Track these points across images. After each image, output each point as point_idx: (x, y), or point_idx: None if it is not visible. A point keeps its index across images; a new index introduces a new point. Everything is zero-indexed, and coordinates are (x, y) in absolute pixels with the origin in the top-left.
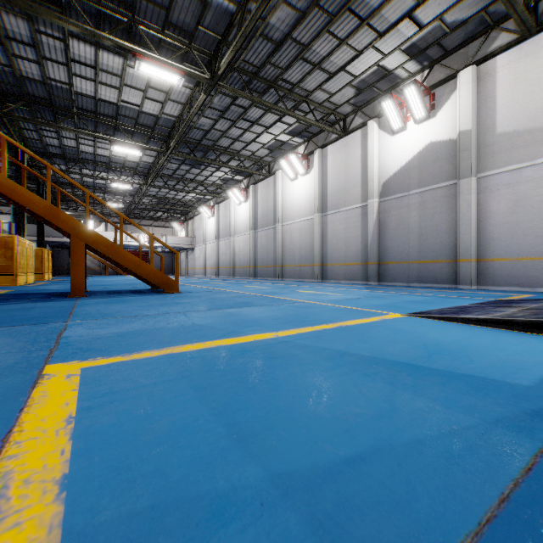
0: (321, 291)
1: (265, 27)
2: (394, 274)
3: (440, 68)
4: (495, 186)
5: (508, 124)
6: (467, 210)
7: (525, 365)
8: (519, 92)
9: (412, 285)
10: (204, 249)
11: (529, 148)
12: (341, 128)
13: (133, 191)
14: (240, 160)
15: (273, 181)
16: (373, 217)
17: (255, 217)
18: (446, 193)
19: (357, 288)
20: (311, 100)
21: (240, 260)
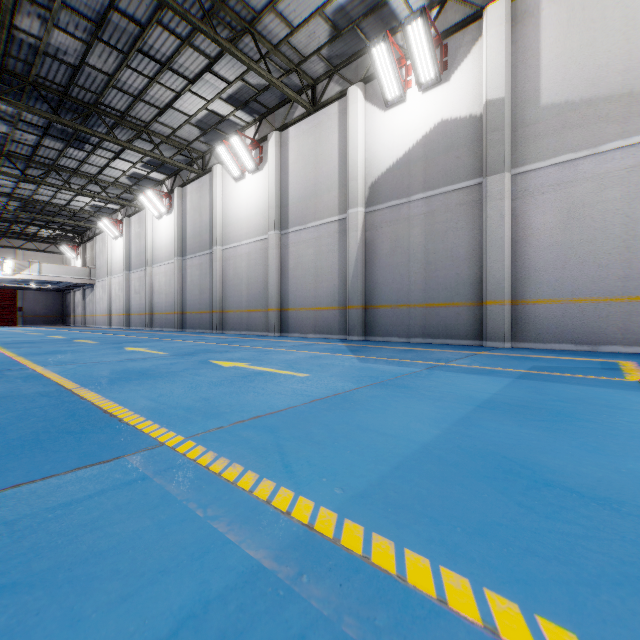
0: (263, 362)
1: None
2: (388, 324)
3: (456, 6)
4: (539, 187)
5: (559, 91)
6: (499, 224)
7: None
8: (575, 42)
9: (415, 341)
10: (109, 285)
11: (591, 129)
12: (309, 98)
13: None
14: (151, 140)
15: (209, 183)
16: (357, 236)
17: (183, 237)
18: (465, 199)
19: (335, 351)
20: (260, 35)
21: (161, 303)
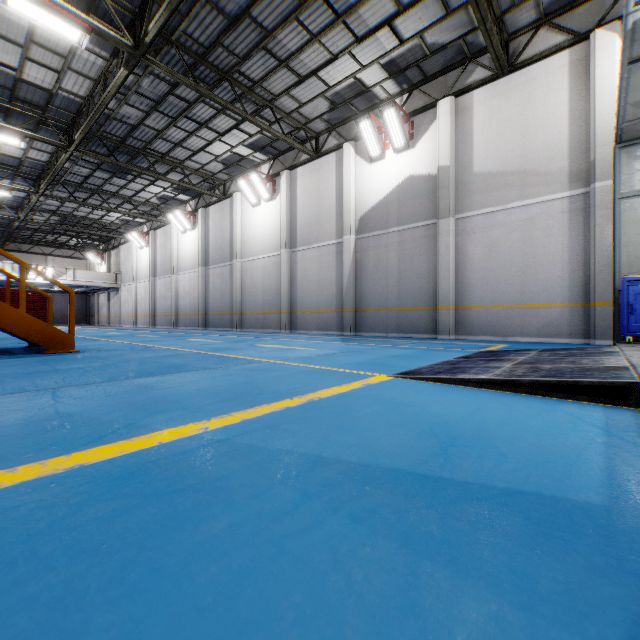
0: (288, 345)
1: None
2: (372, 323)
3: (420, 94)
4: (472, 229)
5: (484, 164)
6: (446, 253)
7: (570, 455)
8: (494, 132)
9: (391, 335)
10: (135, 289)
11: (503, 192)
12: (313, 148)
13: (17, 201)
14: (184, 174)
15: (230, 206)
16: (350, 256)
17: (206, 250)
18: (426, 234)
19: (332, 340)
20: (277, 107)
21: (185, 306)
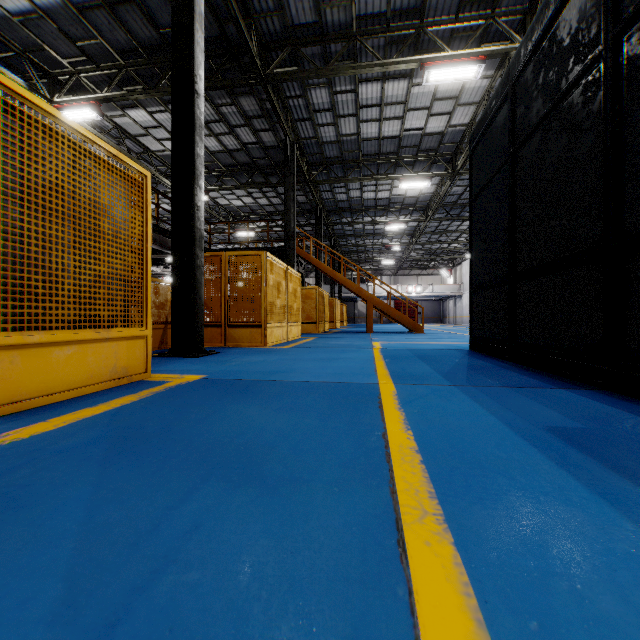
0: None
1: None
2: None
3: None
4: None
5: None
6: None
7: None
8: None
9: None
10: None
11: None
12: None
13: (402, 248)
14: None
15: None
16: None
17: None
18: None
19: None
20: None
21: None
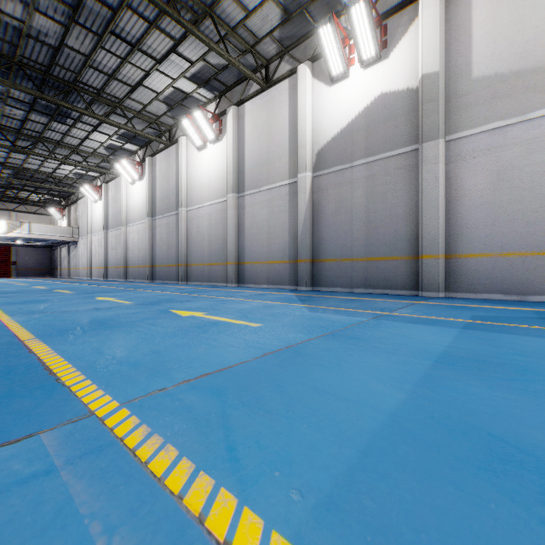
0: (219, 311)
1: None
2: (333, 276)
3: None
4: (471, 152)
5: (489, 64)
6: (434, 186)
7: None
8: (504, 19)
9: (357, 291)
10: (89, 242)
11: (519, 98)
12: (263, 76)
13: None
14: (125, 115)
15: (175, 152)
16: (305, 197)
17: (153, 200)
18: (403, 164)
19: (286, 300)
20: (219, 18)
21: (134, 258)
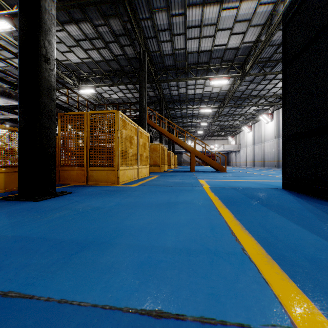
0: None
1: (270, 42)
2: None
3: None
4: None
5: None
6: None
7: None
8: None
9: None
10: (245, 150)
11: None
12: None
13: (207, 124)
14: (265, 99)
15: None
16: None
17: (278, 130)
18: None
19: None
20: None
21: (268, 157)
